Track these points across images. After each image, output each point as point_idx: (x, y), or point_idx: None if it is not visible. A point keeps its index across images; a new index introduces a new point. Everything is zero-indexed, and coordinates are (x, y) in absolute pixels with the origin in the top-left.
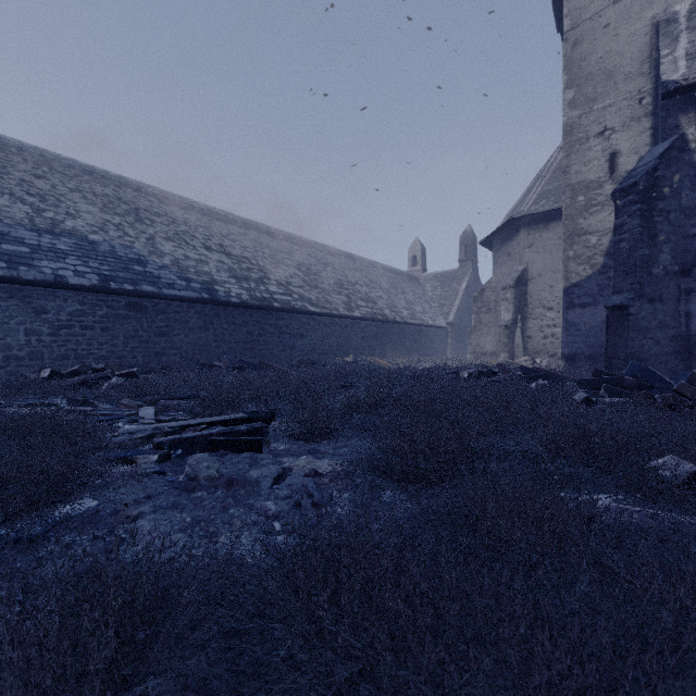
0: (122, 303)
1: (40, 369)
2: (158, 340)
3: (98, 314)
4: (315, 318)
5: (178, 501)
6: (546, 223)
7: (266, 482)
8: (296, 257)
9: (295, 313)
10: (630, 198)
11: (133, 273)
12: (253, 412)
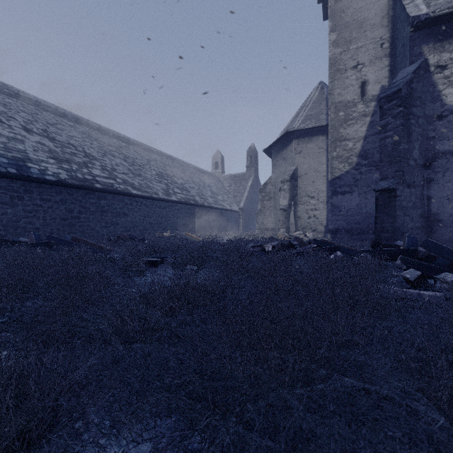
0: None
1: None
2: None
3: None
4: (137, 199)
5: None
6: (310, 137)
7: None
8: (123, 151)
9: (117, 195)
10: (393, 103)
11: None
12: None
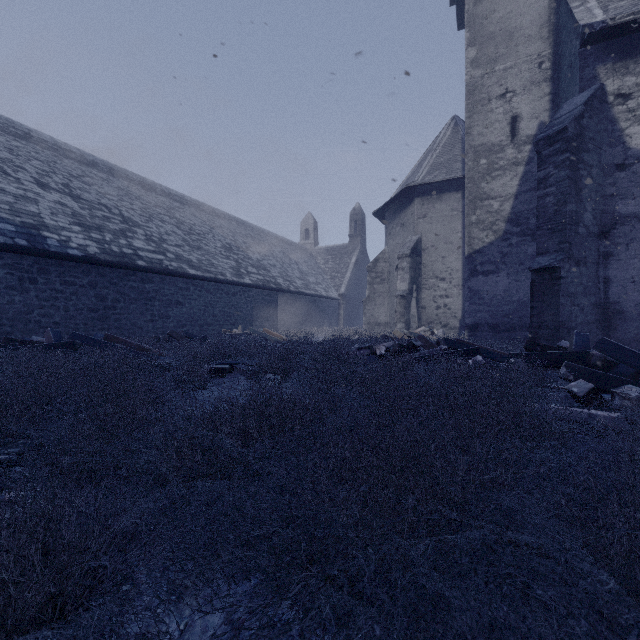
0: None
1: None
2: None
3: None
4: (196, 282)
5: None
6: (439, 194)
7: None
8: (176, 214)
9: (168, 275)
10: (556, 146)
11: None
12: None
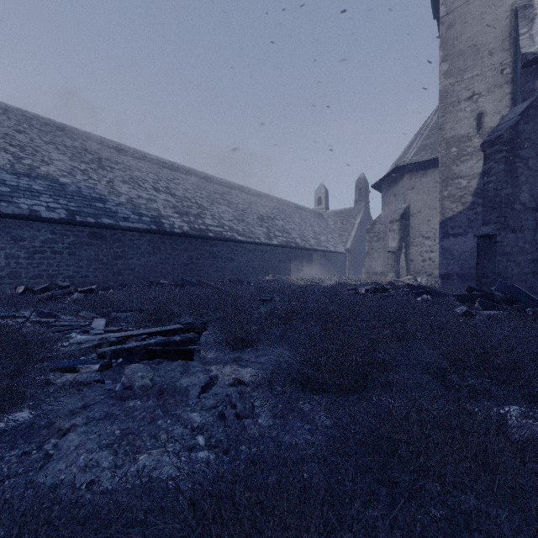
0: (86, 233)
1: (16, 286)
2: (115, 263)
3: (66, 242)
4: (242, 245)
5: (111, 412)
6: (424, 170)
7: (194, 391)
8: (227, 197)
9: (226, 241)
10: (496, 148)
11: (95, 209)
12: (188, 323)
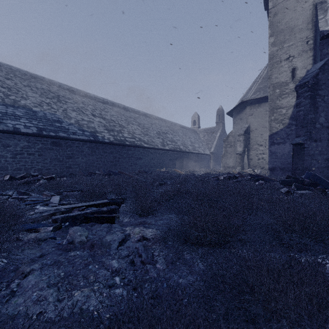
0: (49, 142)
1: (4, 175)
2: (67, 161)
3: (36, 147)
4: (147, 149)
5: (58, 260)
6: (259, 103)
7: (114, 245)
8: (137, 120)
9: (136, 147)
10: (304, 89)
11: (55, 127)
12: (112, 199)
